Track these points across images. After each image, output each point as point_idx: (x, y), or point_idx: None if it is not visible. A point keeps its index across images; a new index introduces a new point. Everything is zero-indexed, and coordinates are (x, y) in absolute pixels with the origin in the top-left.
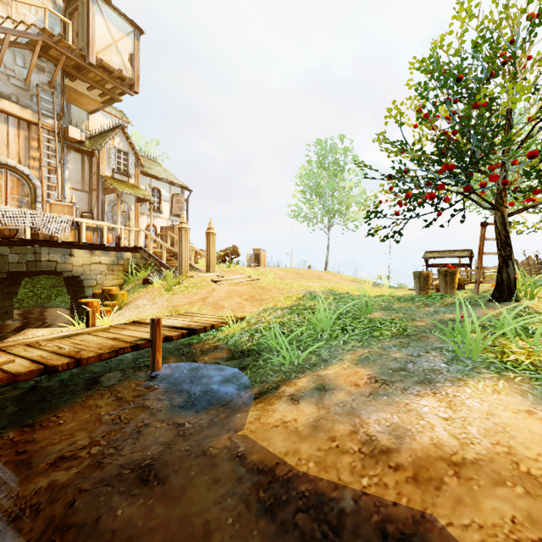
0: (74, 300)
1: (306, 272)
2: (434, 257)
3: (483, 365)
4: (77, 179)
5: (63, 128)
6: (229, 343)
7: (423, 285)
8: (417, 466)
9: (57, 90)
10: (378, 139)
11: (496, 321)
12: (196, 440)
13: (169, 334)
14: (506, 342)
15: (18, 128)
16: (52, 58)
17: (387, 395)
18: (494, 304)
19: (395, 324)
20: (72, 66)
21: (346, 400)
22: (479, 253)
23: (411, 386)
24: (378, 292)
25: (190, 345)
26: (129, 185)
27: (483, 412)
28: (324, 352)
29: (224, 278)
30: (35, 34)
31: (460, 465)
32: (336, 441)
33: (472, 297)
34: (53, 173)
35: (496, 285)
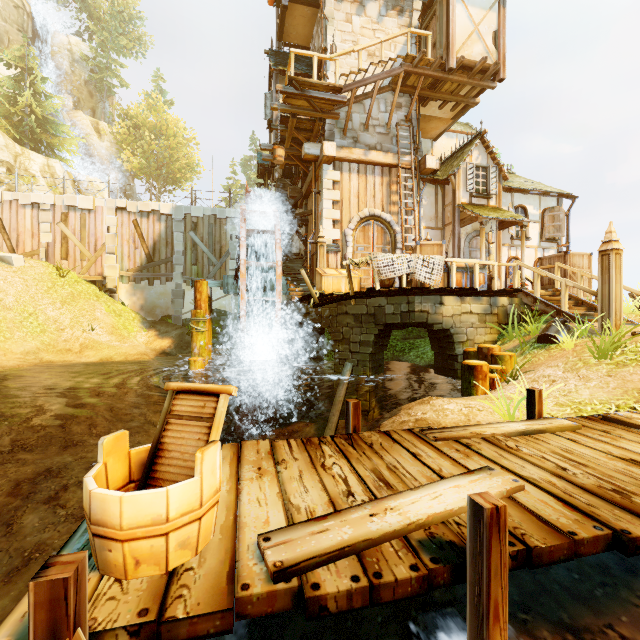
0: (439, 357)
1: None
2: None
3: None
4: (430, 215)
5: (419, 161)
6: None
7: None
8: None
9: (412, 122)
10: None
11: None
12: None
13: None
14: None
15: (381, 176)
16: (409, 89)
17: None
18: None
19: None
20: (427, 87)
21: None
22: None
23: None
24: None
25: None
26: (489, 208)
27: None
28: None
29: None
30: (398, 67)
31: None
32: None
33: None
34: (409, 214)
35: None
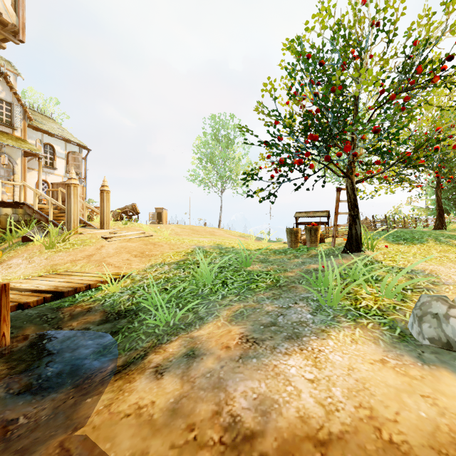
0: None
1: (201, 228)
2: (302, 216)
3: (342, 313)
4: None
5: None
6: (105, 304)
7: (293, 240)
8: (282, 453)
9: None
10: (257, 110)
11: (350, 270)
12: (17, 451)
13: (26, 300)
14: (358, 289)
15: None
16: None
17: (257, 356)
18: (347, 255)
19: (269, 276)
20: None
21: (214, 368)
22: (335, 213)
23: (280, 343)
24: (258, 246)
25: (58, 310)
26: (13, 137)
27: (345, 366)
28: (202, 309)
29: (117, 234)
30: None
31: (326, 444)
32: (195, 430)
33: (331, 249)
34: None
35: (348, 239)
